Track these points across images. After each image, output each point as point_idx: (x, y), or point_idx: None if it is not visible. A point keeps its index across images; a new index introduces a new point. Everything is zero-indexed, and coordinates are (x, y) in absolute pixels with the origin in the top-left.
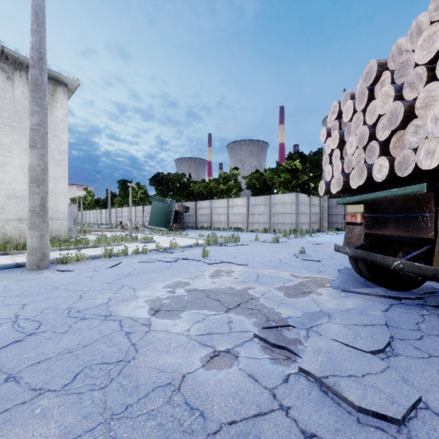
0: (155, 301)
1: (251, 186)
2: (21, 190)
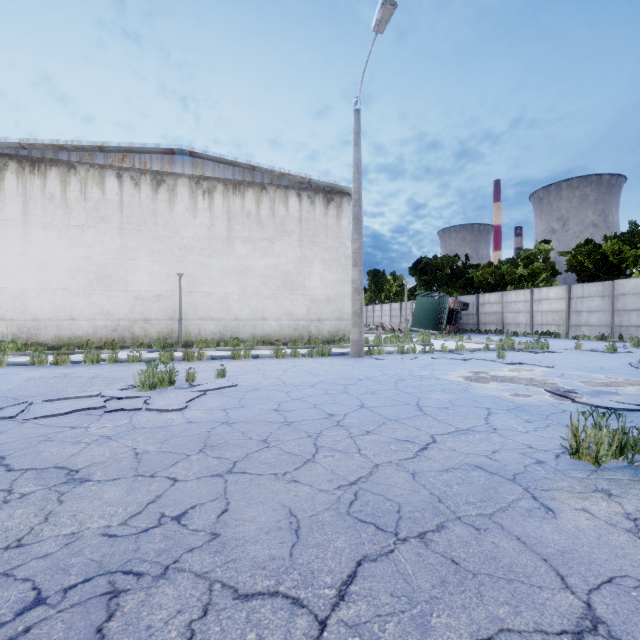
0: (465, 377)
1: (575, 266)
2: (319, 295)
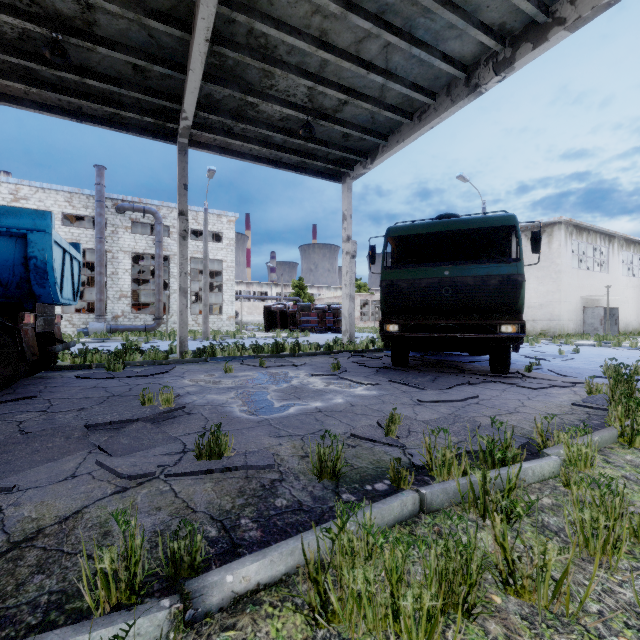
0: None
1: None
2: (534, 302)
